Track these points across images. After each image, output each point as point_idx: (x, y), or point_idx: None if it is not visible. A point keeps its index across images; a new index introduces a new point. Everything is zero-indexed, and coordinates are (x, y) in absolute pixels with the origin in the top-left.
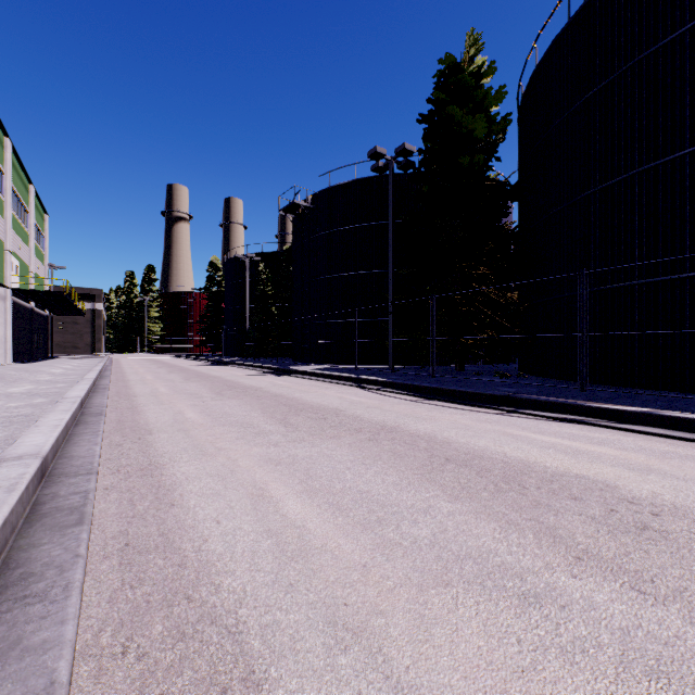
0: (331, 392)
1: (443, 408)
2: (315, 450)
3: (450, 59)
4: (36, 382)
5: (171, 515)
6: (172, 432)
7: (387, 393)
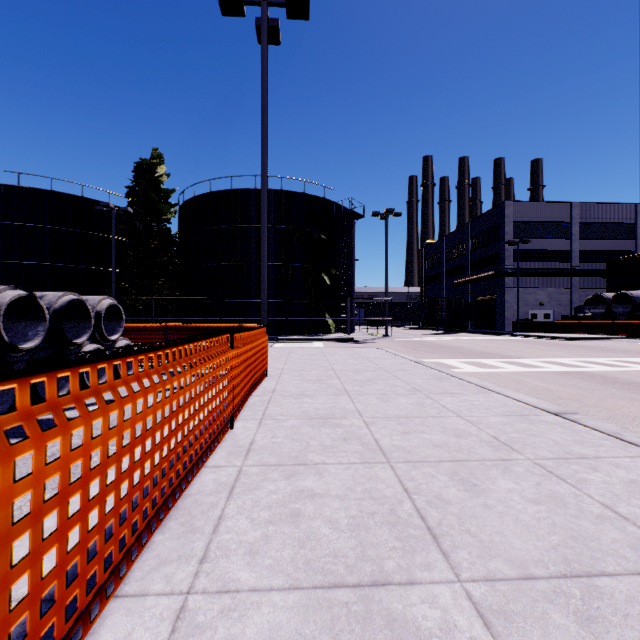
0: None
1: None
2: None
3: (147, 161)
4: None
5: None
6: None
7: None
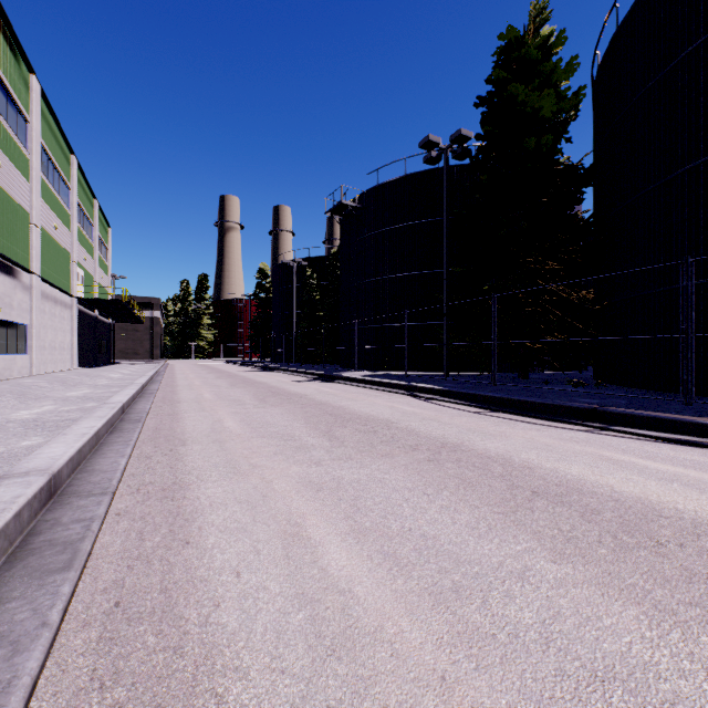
0: (381, 401)
1: (513, 422)
2: (364, 471)
3: (512, 32)
4: (94, 386)
5: (181, 558)
6: (206, 444)
7: (443, 403)
